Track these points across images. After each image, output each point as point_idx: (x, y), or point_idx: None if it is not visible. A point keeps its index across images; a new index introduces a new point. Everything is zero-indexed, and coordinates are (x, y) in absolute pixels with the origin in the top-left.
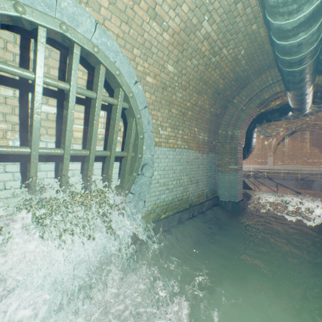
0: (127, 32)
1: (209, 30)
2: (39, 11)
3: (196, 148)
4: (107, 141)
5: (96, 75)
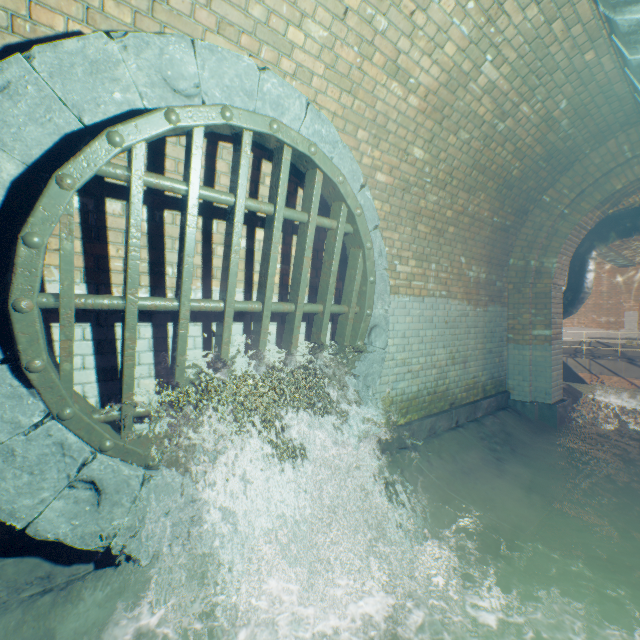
0: (348, 106)
1: (494, 77)
2: (248, 111)
3: (464, 296)
4: (313, 287)
5: (307, 186)
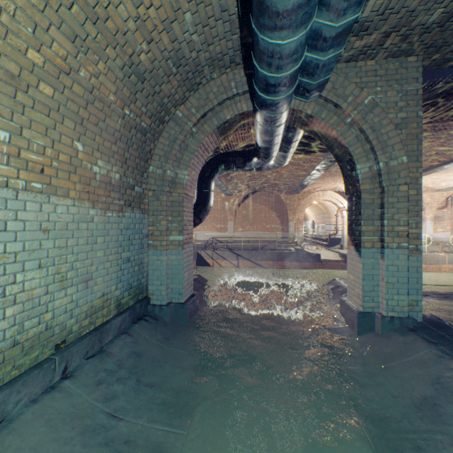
0: None
1: None
2: None
3: (85, 195)
4: None
5: None
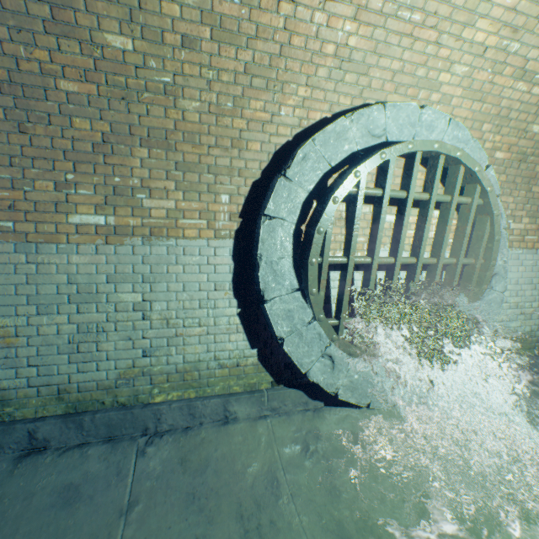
0: (477, 110)
1: None
2: (422, 140)
3: None
4: None
5: (449, 177)
